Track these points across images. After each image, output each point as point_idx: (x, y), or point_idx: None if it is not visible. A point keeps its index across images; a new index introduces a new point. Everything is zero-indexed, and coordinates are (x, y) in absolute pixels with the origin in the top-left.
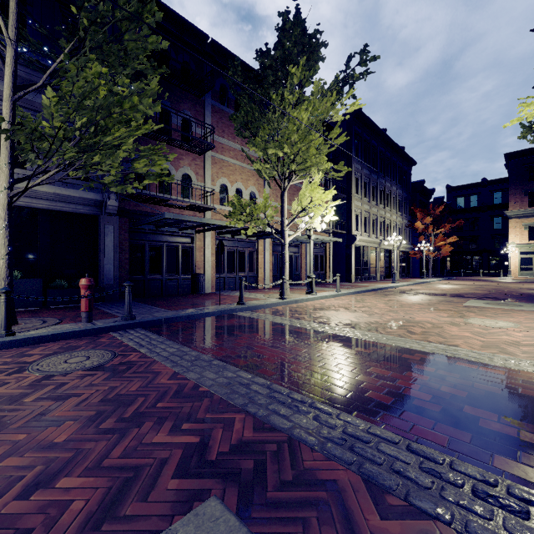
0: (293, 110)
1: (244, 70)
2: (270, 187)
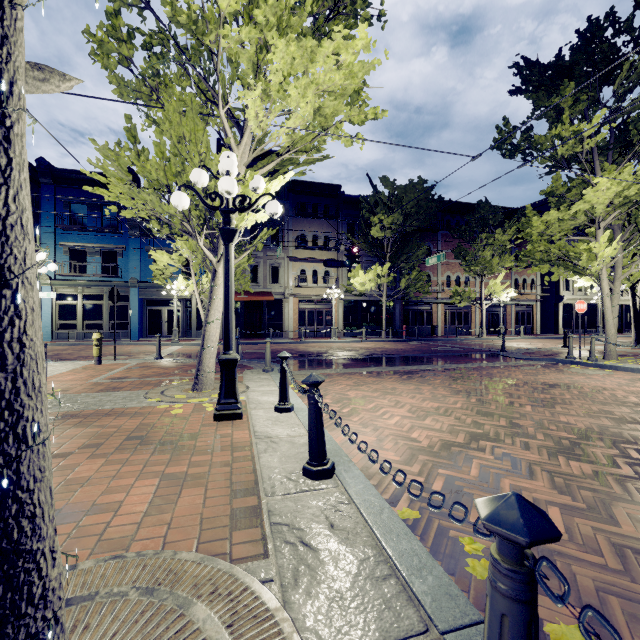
0: (481, 252)
1: (461, 204)
2: (475, 279)
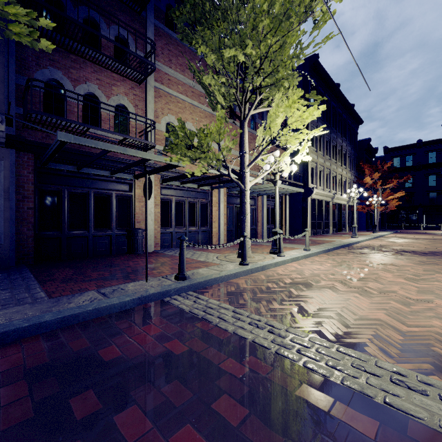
0: None
1: None
2: (226, 119)
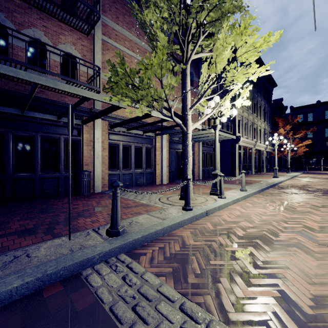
0: None
1: None
2: None
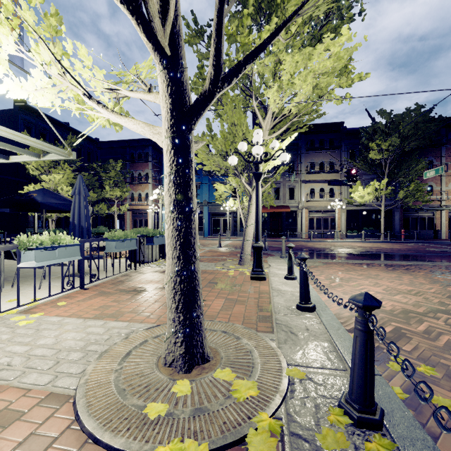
0: None
1: None
2: None
